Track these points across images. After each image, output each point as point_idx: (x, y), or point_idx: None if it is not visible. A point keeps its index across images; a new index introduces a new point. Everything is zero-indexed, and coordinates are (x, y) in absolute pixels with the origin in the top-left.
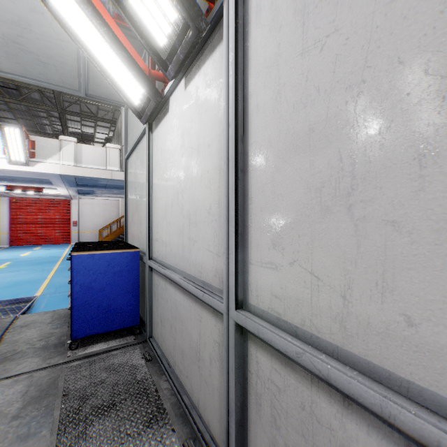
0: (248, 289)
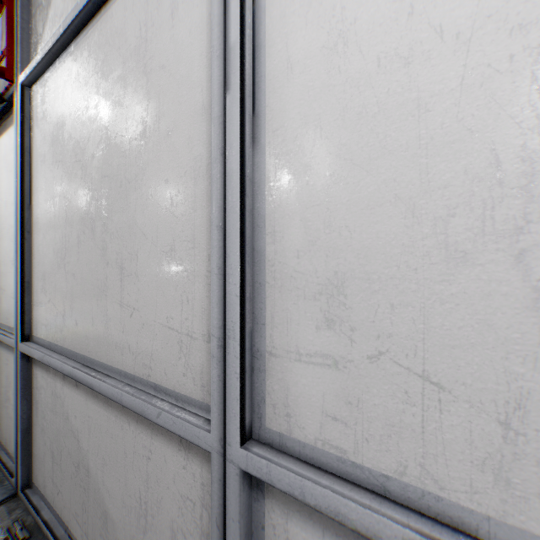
0: (33, 325)
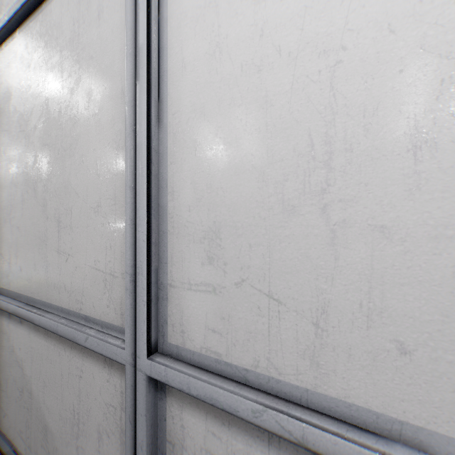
0: None
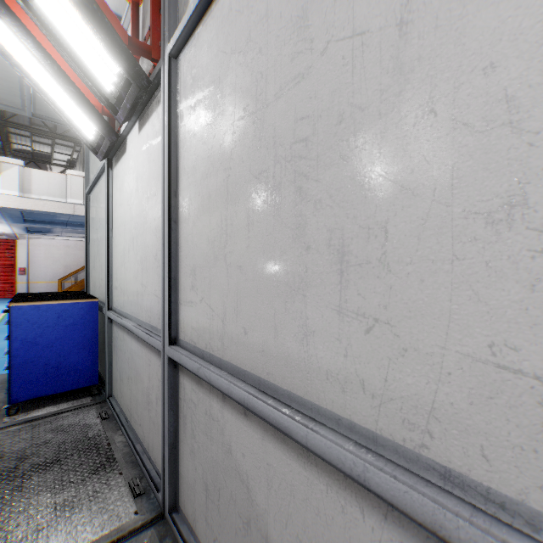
0: (179, 326)
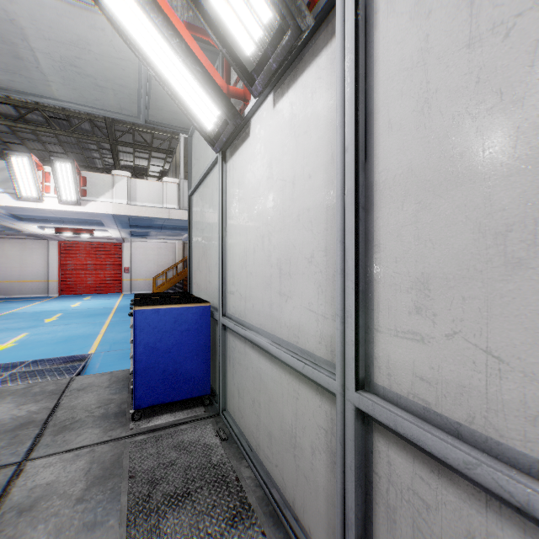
0: (373, 364)
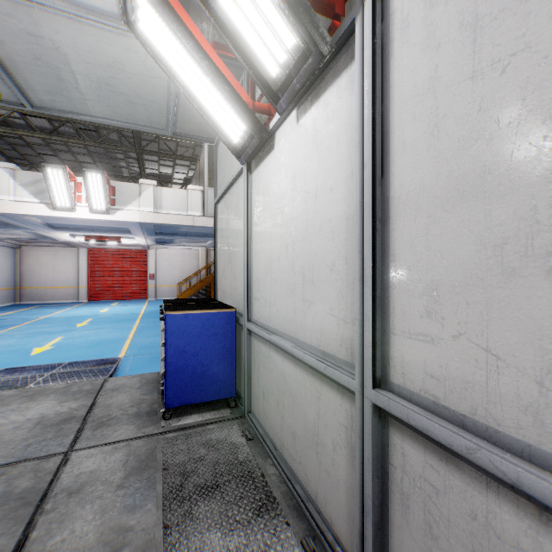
0: (389, 364)
